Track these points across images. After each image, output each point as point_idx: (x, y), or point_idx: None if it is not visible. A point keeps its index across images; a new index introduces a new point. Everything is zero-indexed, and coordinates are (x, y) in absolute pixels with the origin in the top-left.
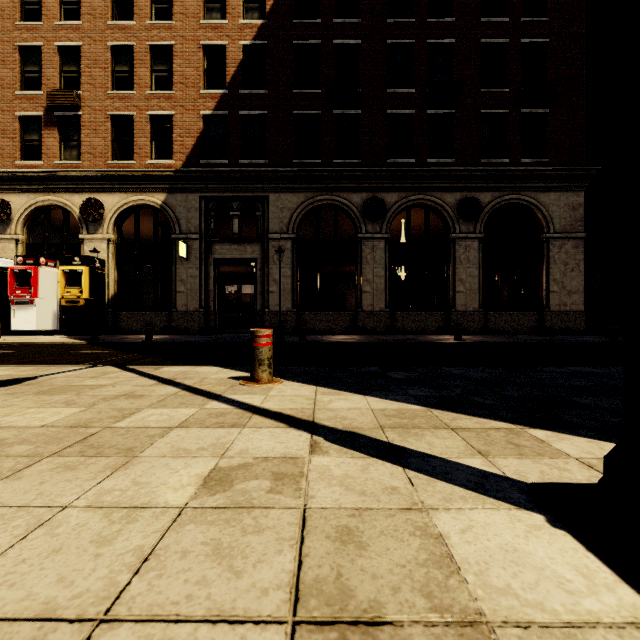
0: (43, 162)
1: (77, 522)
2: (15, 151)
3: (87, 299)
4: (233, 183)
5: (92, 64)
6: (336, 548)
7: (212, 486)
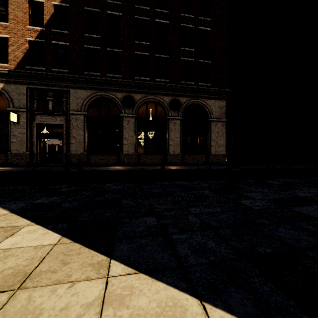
0: None
1: None
2: None
3: None
4: (48, 81)
5: None
6: None
7: None
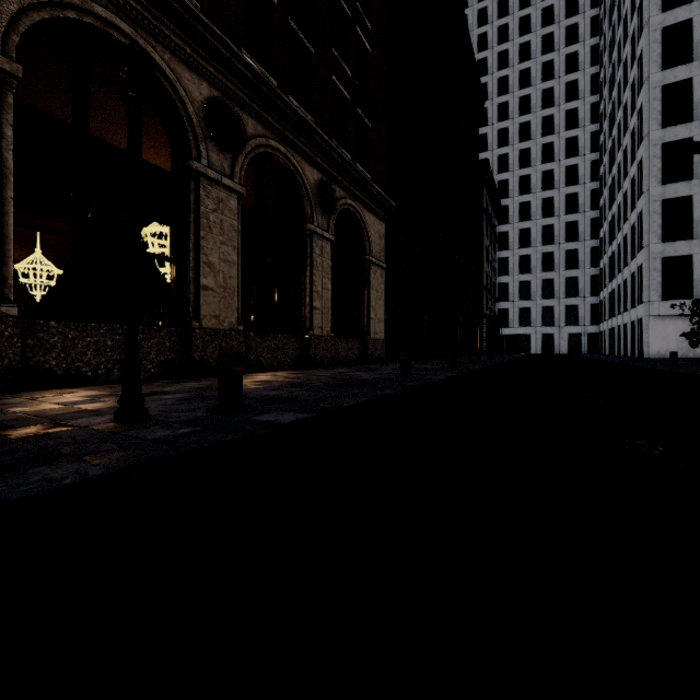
0: None
1: None
2: None
3: None
4: None
5: None
6: None
7: None
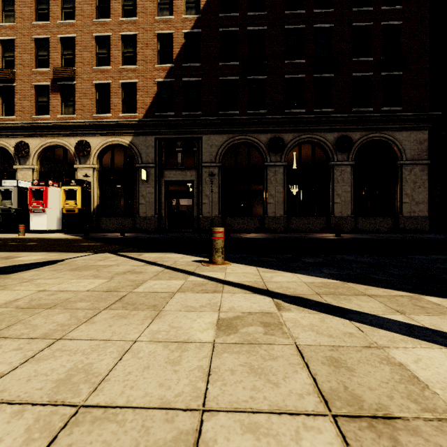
0: (50, 116)
1: (149, 350)
2: (32, 109)
3: (80, 209)
4: (178, 128)
5: (83, 49)
6: (333, 370)
7: (224, 330)
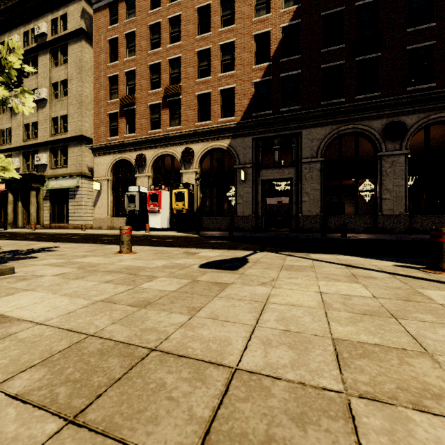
0: (161, 129)
1: None
2: (148, 125)
3: (187, 209)
4: (275, 126)
5: (187, 65)
6: None
7: None
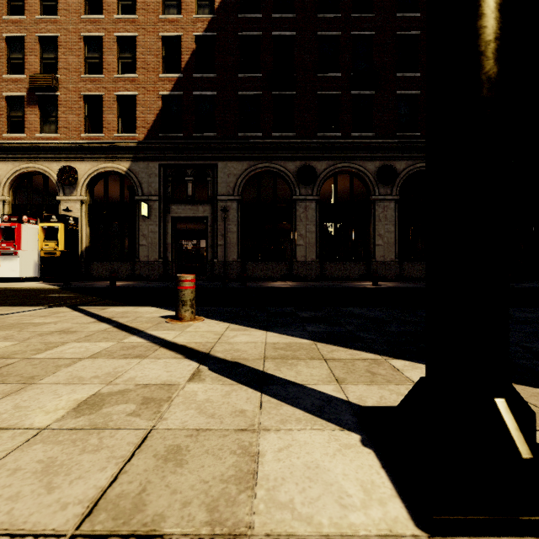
0: (26, 135)
1: None
2: (2, 125)
3: (63, 251)
4: (187, 153)
5: (68, 52)
6: (156, 465)
7: (82, 409)
